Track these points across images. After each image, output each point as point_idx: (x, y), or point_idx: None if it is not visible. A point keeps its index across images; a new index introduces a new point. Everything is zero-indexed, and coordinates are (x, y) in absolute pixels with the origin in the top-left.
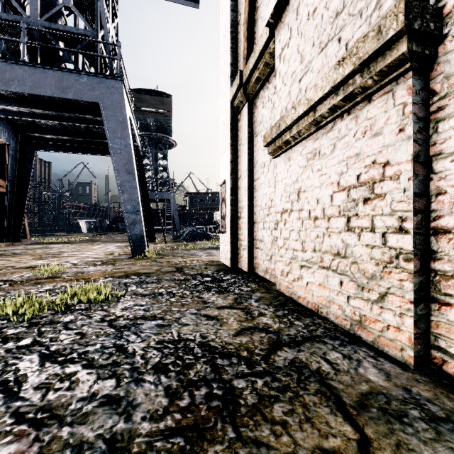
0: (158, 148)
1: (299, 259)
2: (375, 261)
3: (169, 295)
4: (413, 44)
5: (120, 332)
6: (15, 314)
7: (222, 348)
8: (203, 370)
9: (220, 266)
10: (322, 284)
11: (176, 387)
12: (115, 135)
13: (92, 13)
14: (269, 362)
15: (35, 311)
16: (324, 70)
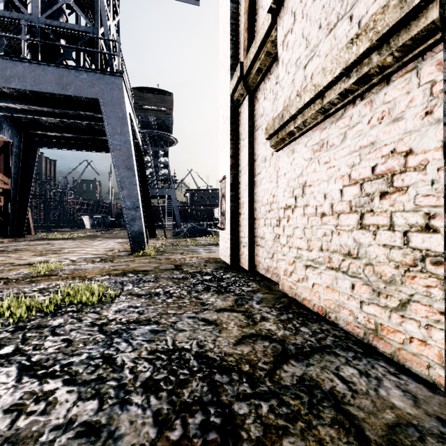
0: (159, 145)
1: (303, 258)
2: (395, 263)
3: (166, 295)
4: (445, 9)
5: (111, 339)
6: (3, 316)
7: (221, 360)
8: (199, 389)
9: (220, 263)
10: (330, 286)
11: (167, 412)
12: (115, 131)
13: (93, 11)
14: (275, 379)
15: (22, 314)
16: (333, 53)
